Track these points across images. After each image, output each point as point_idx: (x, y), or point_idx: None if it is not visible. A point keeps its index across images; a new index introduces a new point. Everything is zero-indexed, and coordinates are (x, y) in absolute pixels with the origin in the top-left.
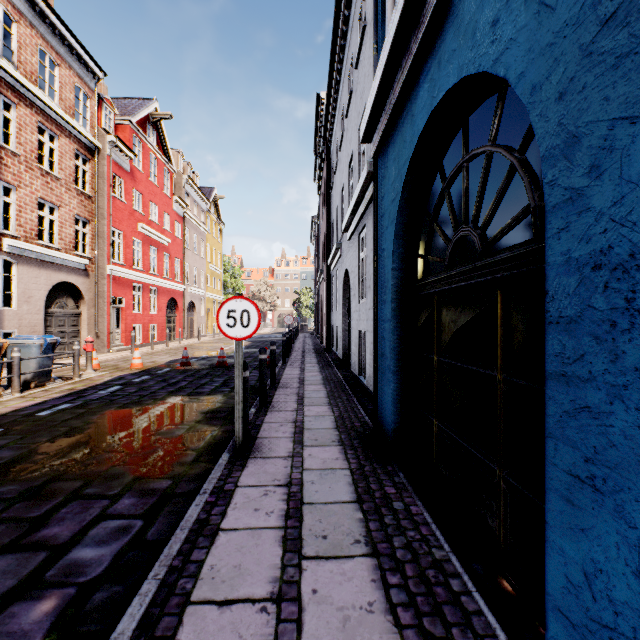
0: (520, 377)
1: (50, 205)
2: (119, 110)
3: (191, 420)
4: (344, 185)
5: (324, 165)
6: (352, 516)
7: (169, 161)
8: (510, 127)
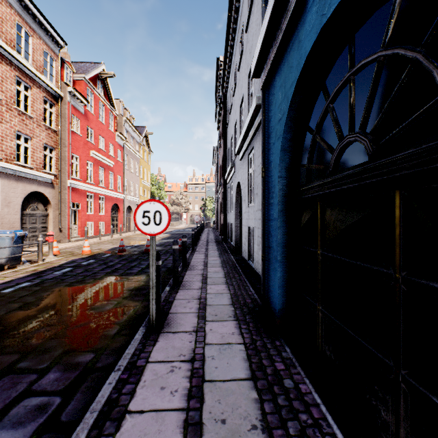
0: (427, 278)
1: (25, 136)
2: (77, 70)
3: (119, 296)
4: (237, 121)
5: (222, 109)
6: (248, 396)
7: (113, 107)
8: (370, 65)
